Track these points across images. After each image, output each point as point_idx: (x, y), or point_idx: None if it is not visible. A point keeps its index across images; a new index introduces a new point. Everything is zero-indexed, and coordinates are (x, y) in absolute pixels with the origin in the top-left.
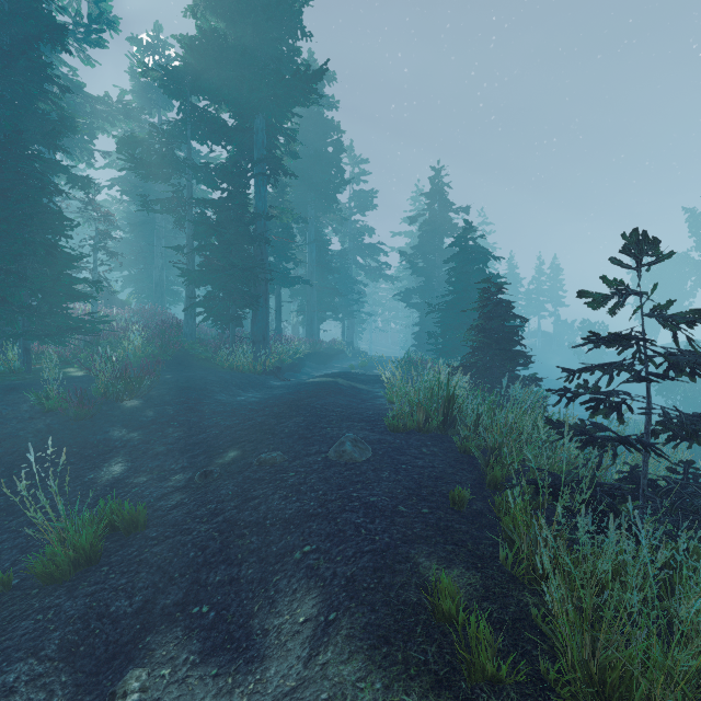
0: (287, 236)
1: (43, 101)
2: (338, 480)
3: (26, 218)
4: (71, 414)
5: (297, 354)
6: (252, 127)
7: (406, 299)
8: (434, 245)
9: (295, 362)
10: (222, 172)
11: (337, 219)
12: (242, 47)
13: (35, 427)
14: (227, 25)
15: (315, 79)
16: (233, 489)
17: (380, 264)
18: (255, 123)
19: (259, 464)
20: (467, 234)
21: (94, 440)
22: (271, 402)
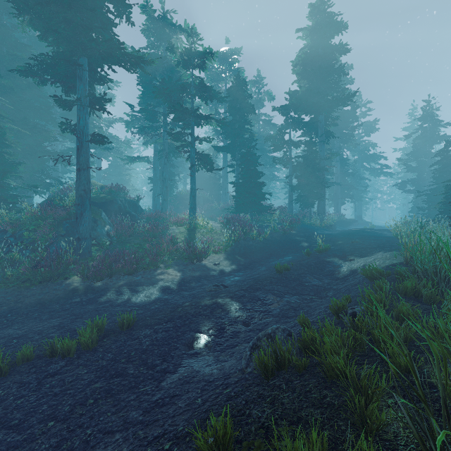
0: (329, 162)
1: (246, 132)
2: (380, 243)
3: (254, 175)
4: (281, 233)
5: (333, 221)
6: (318, 121)
7: (402, 187)
8: (424, 152)
9: (333, 224)
10: (306, 143)
11: (352, 145)
12: (317, 92)
13: (275, 235)
14: (307, 80)
15: (352, 96)
16: (348, 245)
17: (381, 166)
18: (319, 118)
19: (352, 242)
20: (447, 148)
21: (293, 239)
22: (340, 233)
